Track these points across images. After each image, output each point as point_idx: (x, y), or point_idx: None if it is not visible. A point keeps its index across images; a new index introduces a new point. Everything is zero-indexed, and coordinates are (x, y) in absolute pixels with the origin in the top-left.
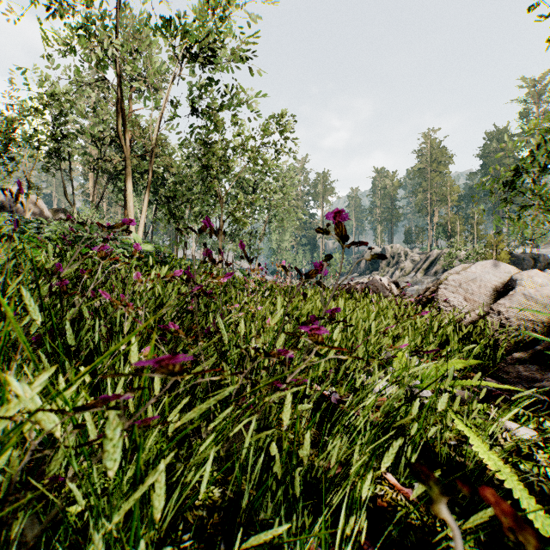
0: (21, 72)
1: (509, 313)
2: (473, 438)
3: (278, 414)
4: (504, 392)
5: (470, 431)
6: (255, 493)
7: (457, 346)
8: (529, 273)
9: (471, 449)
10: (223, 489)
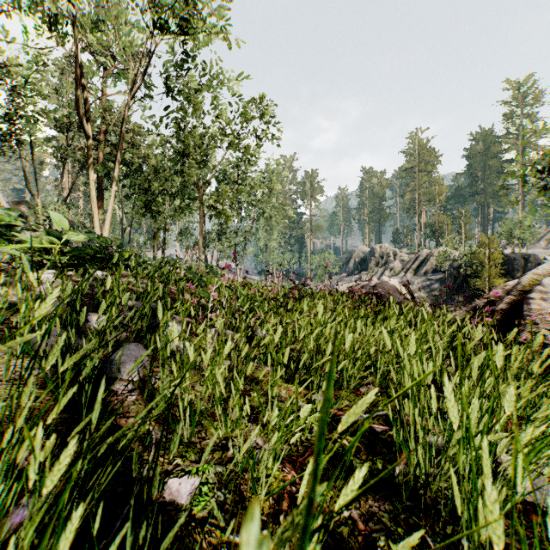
0: None
1: None
2: None
3: None
4: None
5: None
6: None
7: None
8: None
9: None
10: None
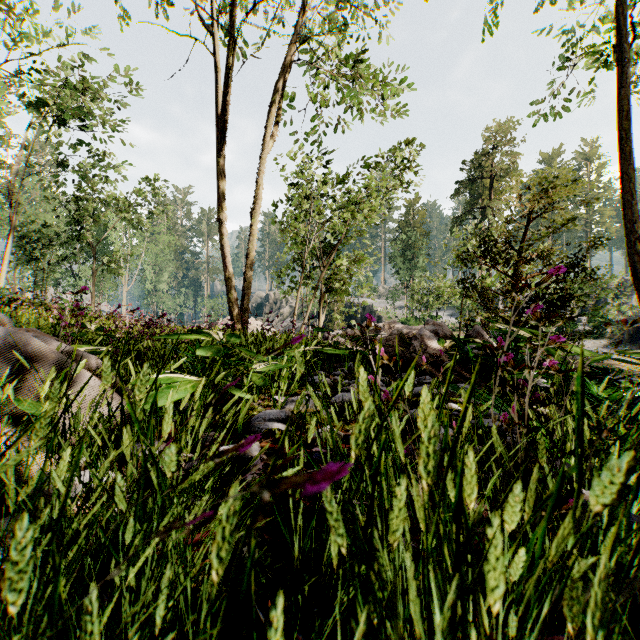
0: None
1: None
2: None
3: None
4: None
5: None
6: None
7: None
8: None
9: None
10: None
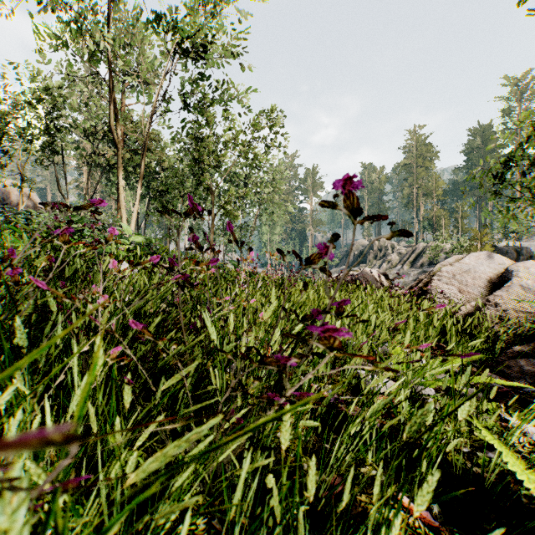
0: (15, 67)
1: (506, 305)
2: (504, 454)
3: (275, 428)
4: (508, 388)
5: (499, 445)
6: (247, 526)
7: (455, 339)
8: (525, 264)
9: (487, 458)
10: (209, 517)
